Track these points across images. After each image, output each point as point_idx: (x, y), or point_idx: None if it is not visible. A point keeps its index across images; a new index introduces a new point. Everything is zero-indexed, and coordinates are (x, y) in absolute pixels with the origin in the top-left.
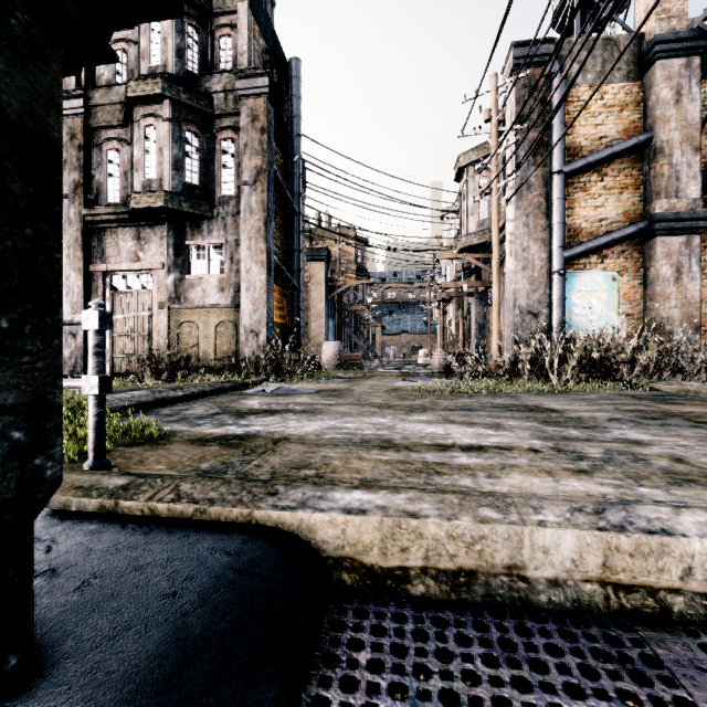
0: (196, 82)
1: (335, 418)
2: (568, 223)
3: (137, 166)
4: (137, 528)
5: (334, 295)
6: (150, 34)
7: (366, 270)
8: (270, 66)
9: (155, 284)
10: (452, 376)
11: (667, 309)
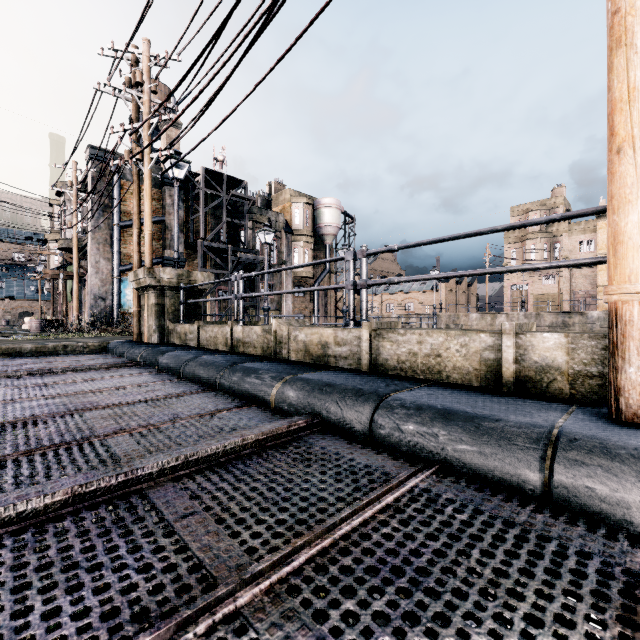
0: None
1: None
2: (124, 252)
3: None
4: None
5: None
6: None
7: None
8: None
9: None
10: (45, 334)
11: None
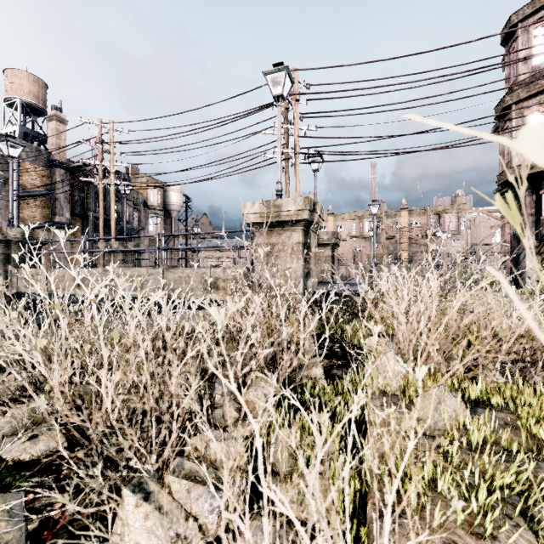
0: None
1: None
2: (21, 216)
3: None
4: None
5: None
6: None
7: None
8: None
9: None
10: None
11: (60, 254)
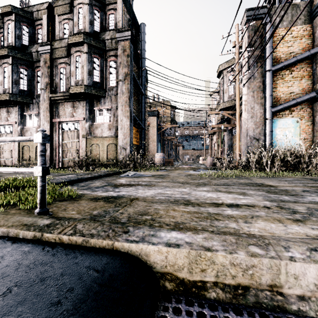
0: (98, 35)
1: (161, 188)
2: (274, 95)
3: (72, 74)
4: (50, 250)
5: (160, 132)
6: (78, 15)
7: (175, 120)
8: (131, 27)
9: (80, 127)
10: (216, 169)
11: None
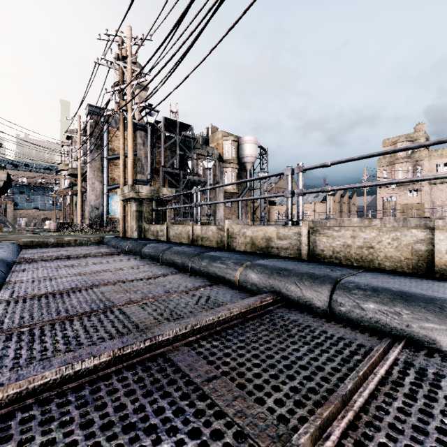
0: None
1: None
2: (110, 176)
3: None
4: None
5: None
6: None
7: (0, 165)
8: None
9: None
10: (60, 232)
11: None
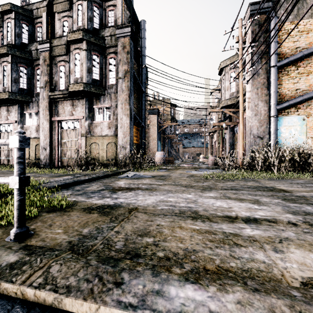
0: (97, 32)
1: (163, 194)
2: (279, 92)
3: (71, 72)
4: None
5: (161, 130)
6: (77, 12)
7: (175, 118)
8: (131, 24)
9: (80, 126)
10: (219, 168)
11: None
